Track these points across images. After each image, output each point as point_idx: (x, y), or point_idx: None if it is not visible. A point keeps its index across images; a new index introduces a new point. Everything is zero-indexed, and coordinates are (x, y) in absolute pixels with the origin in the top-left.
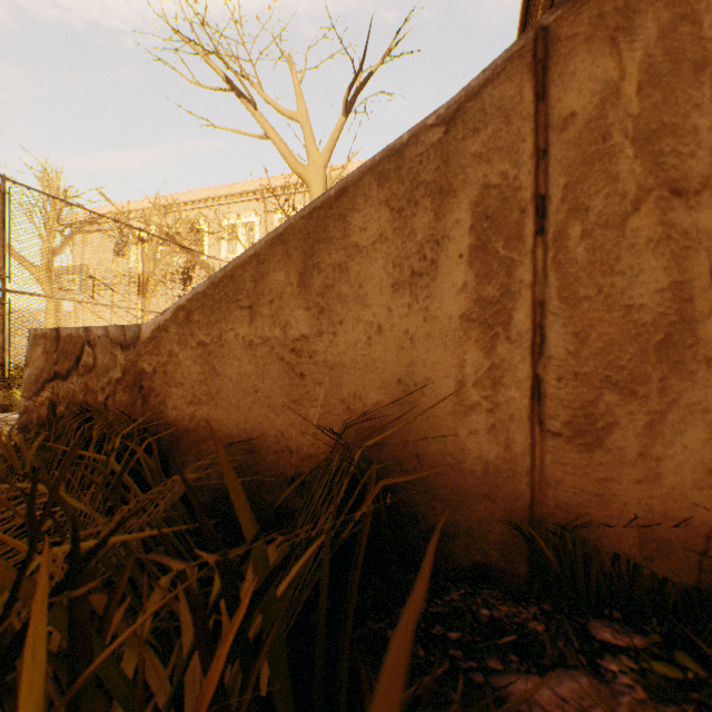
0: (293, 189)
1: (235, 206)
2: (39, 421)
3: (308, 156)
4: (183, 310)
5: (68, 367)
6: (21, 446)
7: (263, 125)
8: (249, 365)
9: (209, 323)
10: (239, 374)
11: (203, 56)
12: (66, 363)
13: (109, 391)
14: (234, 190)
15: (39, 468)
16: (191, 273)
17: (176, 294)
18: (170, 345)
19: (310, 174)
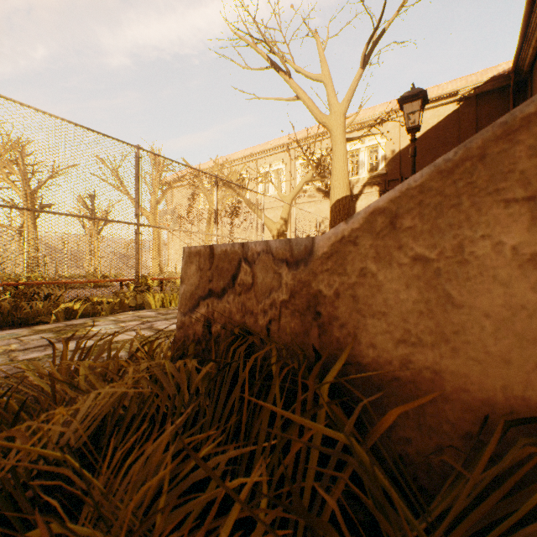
0: (310, 140)
1: (267, 158)
2: (194, 337)
3: (330, 107)
4: (381, 215)
5: (222, 285)
6: (191, 371)
7: (295, 89)
8: (531, 293)
9: (433, 229)
10: (506, 307)
11: (252, 46)
12: (220, 280)
13: (271, 314)
14: (266, 147)
15: (287, 475)
16: (238, 210)
17: (227, 225)
18: (361, 261)
19: (332, 121)
